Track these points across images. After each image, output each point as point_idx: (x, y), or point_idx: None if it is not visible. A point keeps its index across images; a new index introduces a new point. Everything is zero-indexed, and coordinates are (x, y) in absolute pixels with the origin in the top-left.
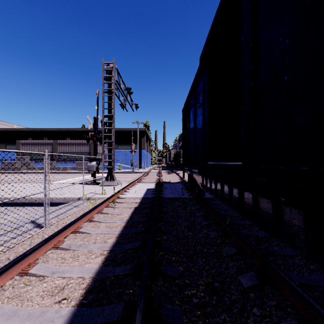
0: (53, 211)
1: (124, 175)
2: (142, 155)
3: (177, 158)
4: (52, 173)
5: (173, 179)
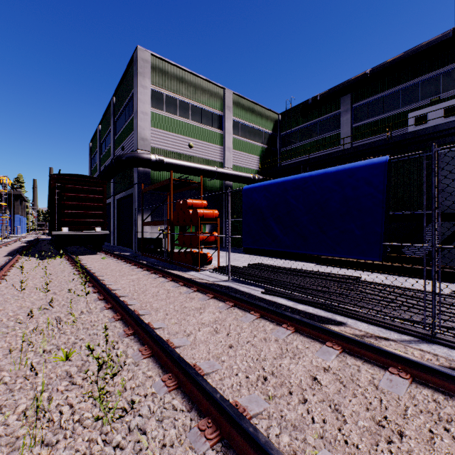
0: None
1: None
2: (15, 220)
3: None
4: None
5: None
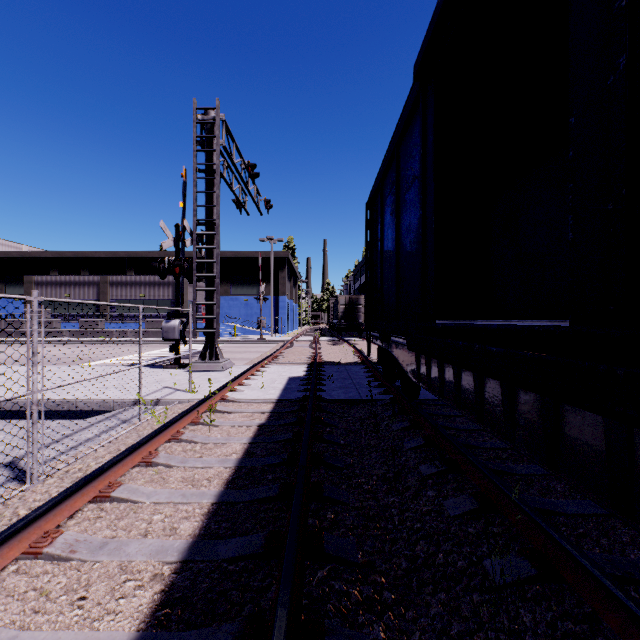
0: (70, 434)
1: (243, 347)
2: (279, 307)
3: (352, 313)
4: (97, 344)
5: (345, 356)
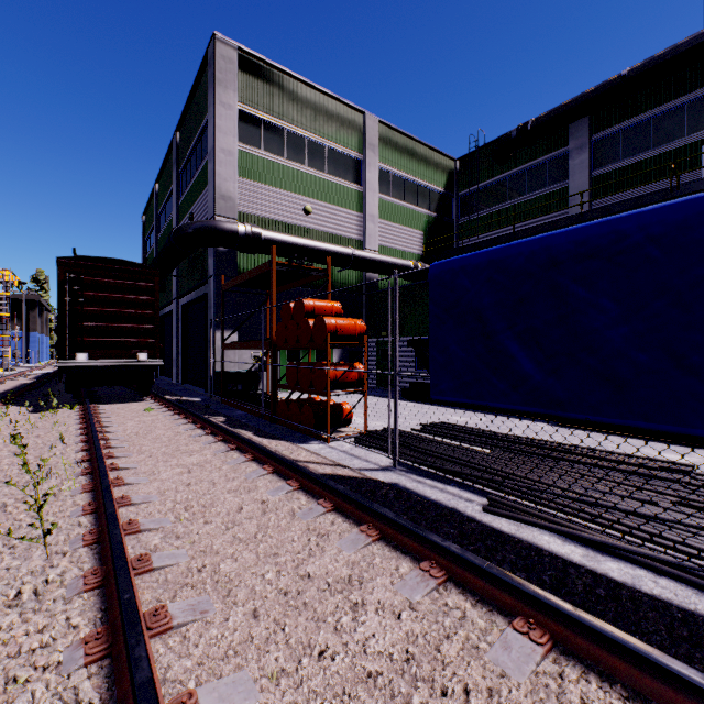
0: None
1: None
2: (30, 341)
3: None
4: None
5: None
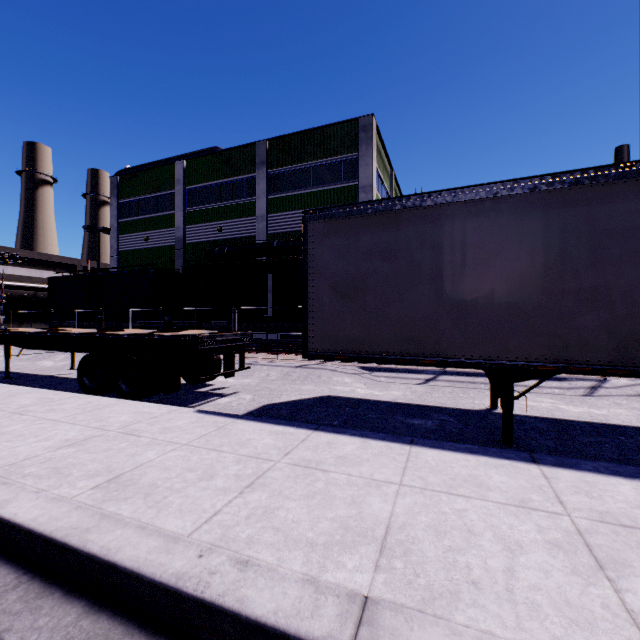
0: None
1: None
2: None
3: None
4: None
5: None
